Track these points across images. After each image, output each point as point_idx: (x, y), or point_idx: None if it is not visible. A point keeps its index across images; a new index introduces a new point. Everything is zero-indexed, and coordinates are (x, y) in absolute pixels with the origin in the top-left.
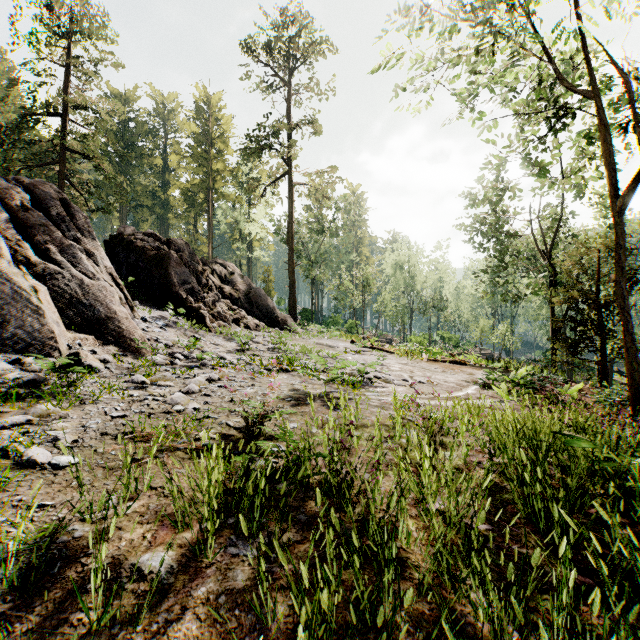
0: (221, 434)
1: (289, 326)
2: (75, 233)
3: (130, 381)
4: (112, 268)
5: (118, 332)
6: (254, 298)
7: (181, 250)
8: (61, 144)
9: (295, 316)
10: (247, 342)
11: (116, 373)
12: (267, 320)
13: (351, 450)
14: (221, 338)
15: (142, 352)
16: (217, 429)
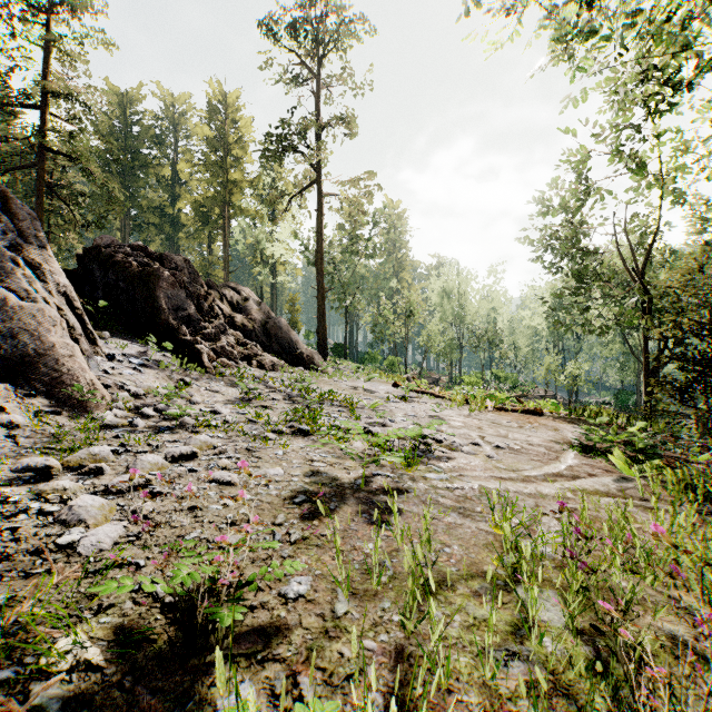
0: (119, 636)
1: (316, 364)
2: (15, 237)
3: (21, 468)
4: (68, 286)
5: (53, 377)
6: (273, 330)
7: (179, 268)
8: (41, 144)
9: (325, 352)
10: (255, 388)
11: (23, 446)
12: (289, 357)
13: (435, 705)
14: (222, 382)
15: (89, 406)
16: (121, 611)
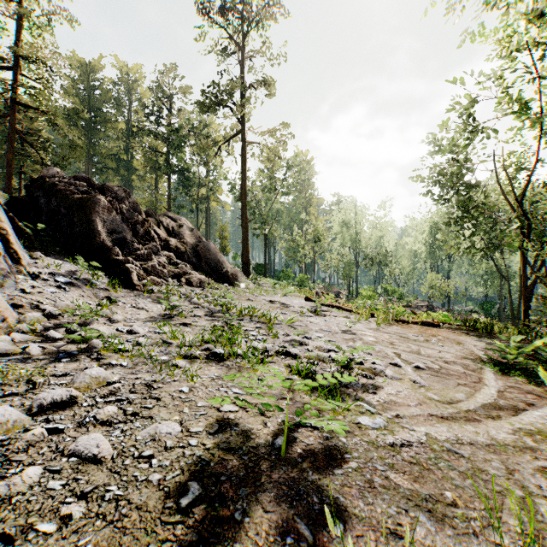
0: None
1: (240, 281)
2: None
3: None
4: None
5: None
6: (202, 251)
7: (119, 198)
8: (12, 97)
9: (248, 270)
10: (177, 305)
11: None
12: (216, 275)
13: None
14: (149, 298)
15: None
16: None
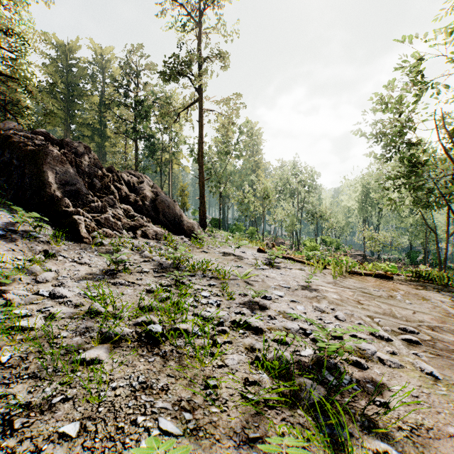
0: None
1: (196, 233)
2: None
3: None
4: None
5: None
6: (160, 205)
7: (78, 153)
8: None
9: (205, 224)
10: (121, 260)
11: None
12: (174, 227)
13: None
14: (96, 252)
15: None
16: None
